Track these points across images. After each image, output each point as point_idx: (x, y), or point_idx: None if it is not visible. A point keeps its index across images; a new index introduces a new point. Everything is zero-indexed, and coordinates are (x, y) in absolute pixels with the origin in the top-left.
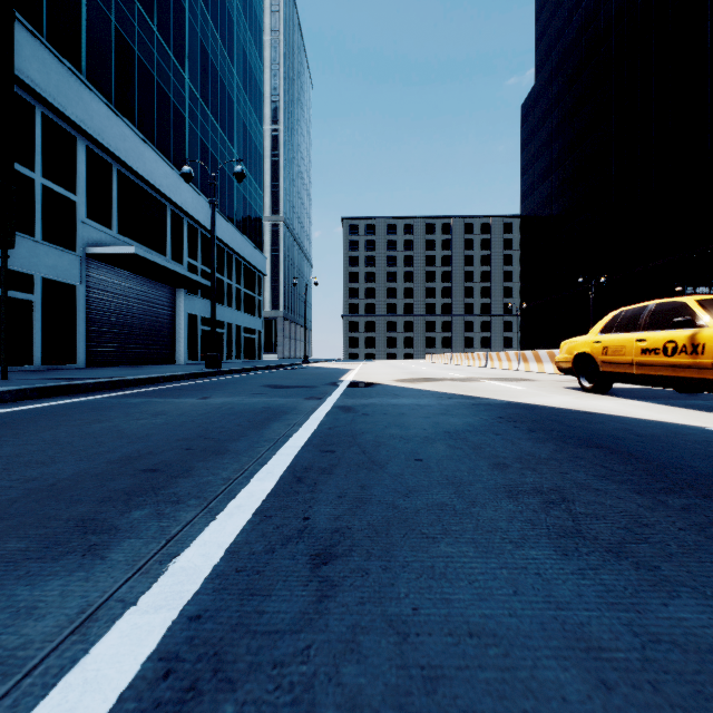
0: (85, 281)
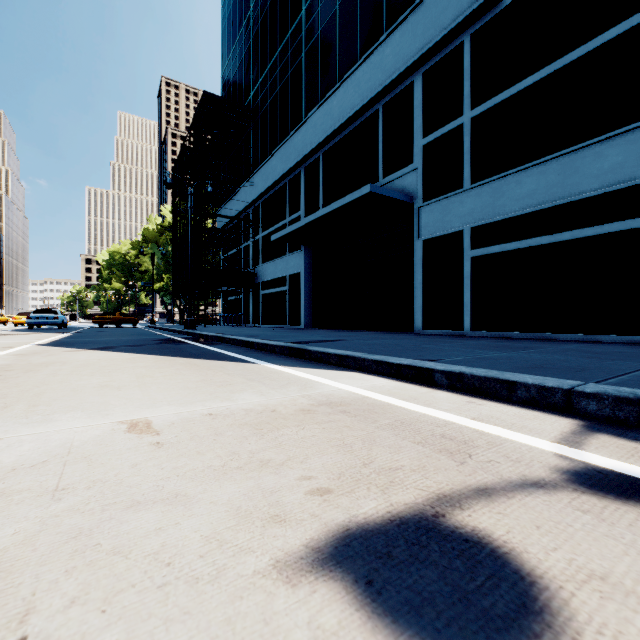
0: (305, 266)
